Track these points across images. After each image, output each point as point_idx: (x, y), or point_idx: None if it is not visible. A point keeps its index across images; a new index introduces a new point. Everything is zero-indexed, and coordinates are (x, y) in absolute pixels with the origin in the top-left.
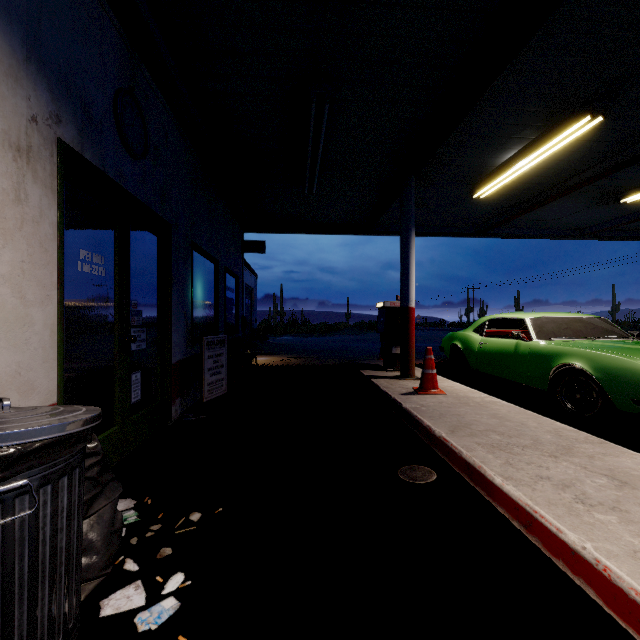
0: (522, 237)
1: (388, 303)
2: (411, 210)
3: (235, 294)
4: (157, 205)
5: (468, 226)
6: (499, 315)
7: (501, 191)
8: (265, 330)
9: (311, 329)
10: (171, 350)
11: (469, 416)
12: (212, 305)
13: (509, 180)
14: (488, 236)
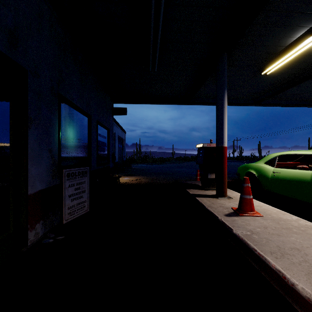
0: (282, 105)
1: (205, 144)
2: (225, 77)
3: (107, 140)
4: (1, 43)
5: (249, 99)
6: (288, 152)
7: (280, 70)
8: (131, 161)
9: (154, 160)
10: (27, 182)
11: (310, 252)
12: (85, 145)
13: (289, 60)
14: (261, 105)
